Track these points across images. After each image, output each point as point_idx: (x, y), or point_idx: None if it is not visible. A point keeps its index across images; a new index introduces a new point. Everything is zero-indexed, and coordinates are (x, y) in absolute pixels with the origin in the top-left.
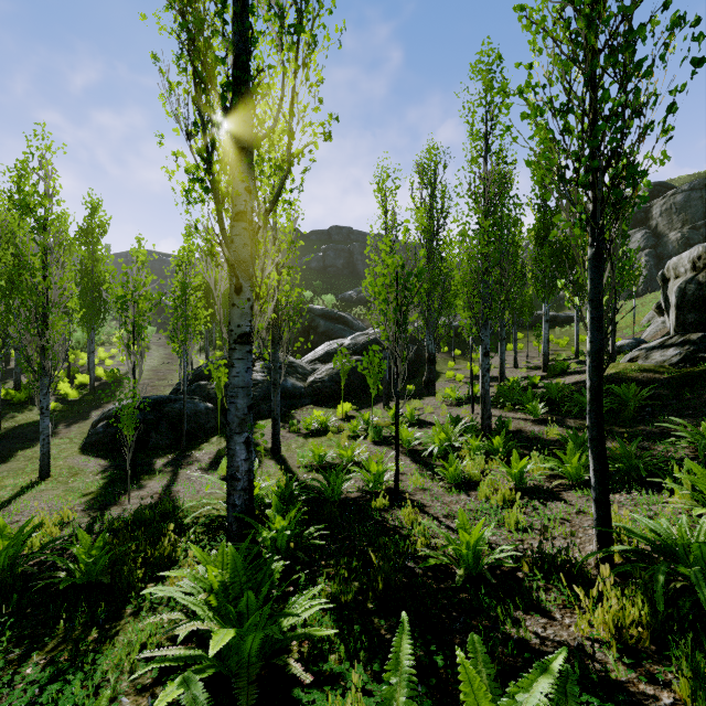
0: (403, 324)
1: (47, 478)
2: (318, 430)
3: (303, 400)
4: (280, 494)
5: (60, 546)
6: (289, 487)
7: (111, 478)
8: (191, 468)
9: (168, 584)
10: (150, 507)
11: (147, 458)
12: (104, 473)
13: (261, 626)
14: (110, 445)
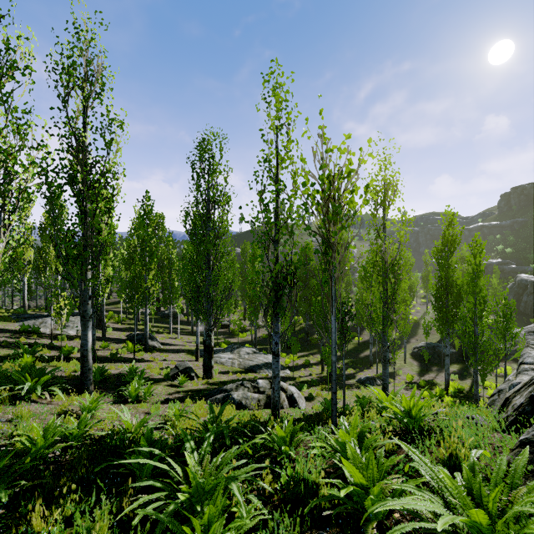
0: (497, 356)
1: (405, 363)
2: (502, 375)
3: (508, 357)
4: (458, 387)
5: (415, 380)
6: (462, 386)
7: (421, 369)
8: (443, 373)
9: (433, 390)
10: (431, 379)
11: (430, 365)
12: (418, 367)
13: (442, 394)
14: (419, 357)
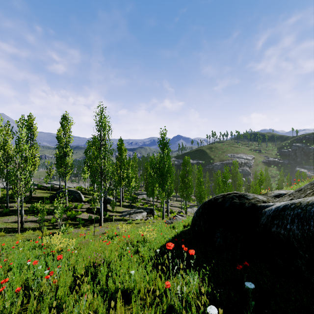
0: None
1: None
2: None
3: None
4: None
5: None
6: None
7: None
8: None
9: None
10: None
11: None
12: None
13: None
14: None
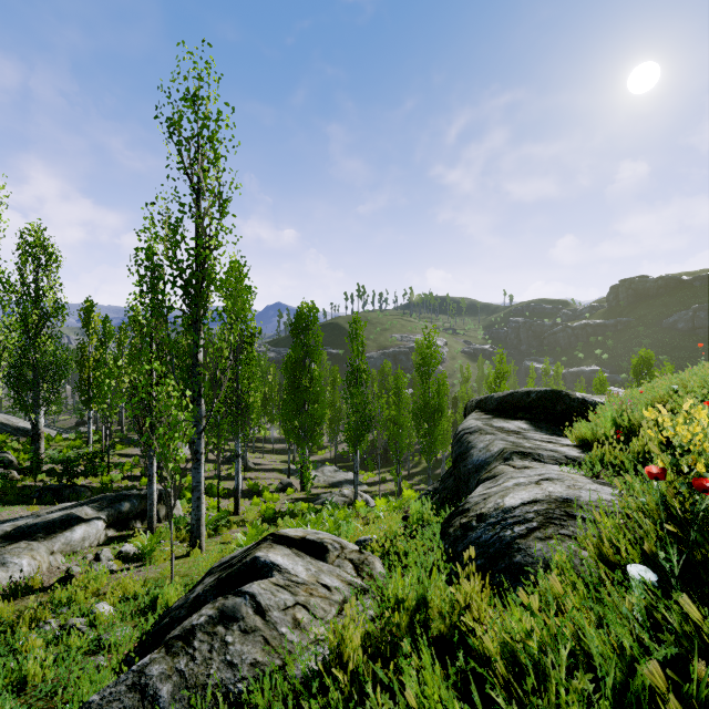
0: None
1: None
2: None
3: None
4: None
5: None
6: None
7: None
8: None
9: None
10: None
11: None
12: None
13: None
14: None
